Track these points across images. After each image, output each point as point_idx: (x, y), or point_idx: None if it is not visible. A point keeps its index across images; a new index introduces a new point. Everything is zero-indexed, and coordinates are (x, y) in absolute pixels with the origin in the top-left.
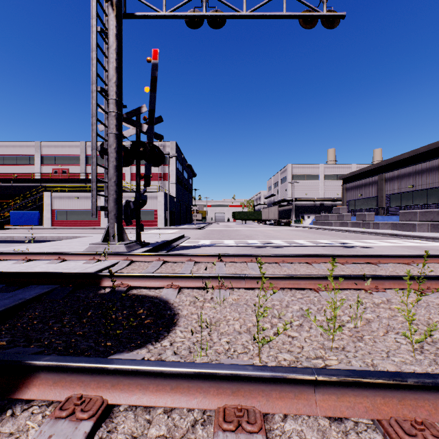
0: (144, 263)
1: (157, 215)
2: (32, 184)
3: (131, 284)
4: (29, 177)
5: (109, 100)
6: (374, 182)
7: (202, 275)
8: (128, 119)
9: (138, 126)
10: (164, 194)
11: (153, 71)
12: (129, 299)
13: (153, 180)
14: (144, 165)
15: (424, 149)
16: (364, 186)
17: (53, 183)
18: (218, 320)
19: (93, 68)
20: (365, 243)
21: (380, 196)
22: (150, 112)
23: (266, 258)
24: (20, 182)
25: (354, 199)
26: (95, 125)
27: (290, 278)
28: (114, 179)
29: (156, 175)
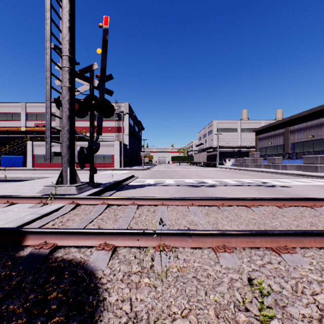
0: (89, 206)
1: (114, 158)
2: (19, 135)
3: (58, 242)
4: (17, 130)
5: (62, 56)
6: (281, 133)
7: (140, 231)
8: (81, 75)
9: (90, 81)
10: (120, 143)
11: (104, 35)
12: (47, 268)
13: (112, 132)
14: (104, 121)
15: (319, 108)
16: (273, 136)
17: (35, 134)
18: (159, 316)
19: (47, 27)
20: (282, 183)
21: (286, 144)
22: (102, 70)
23: (206, 202)
24: (10, 133)
25: (265, 147)
26: (49, 79)
27: (243, 235)
28: (67, 127)
29: (114, 129)
